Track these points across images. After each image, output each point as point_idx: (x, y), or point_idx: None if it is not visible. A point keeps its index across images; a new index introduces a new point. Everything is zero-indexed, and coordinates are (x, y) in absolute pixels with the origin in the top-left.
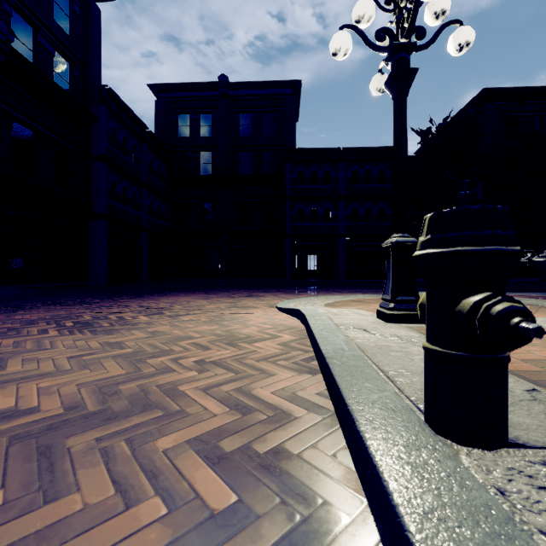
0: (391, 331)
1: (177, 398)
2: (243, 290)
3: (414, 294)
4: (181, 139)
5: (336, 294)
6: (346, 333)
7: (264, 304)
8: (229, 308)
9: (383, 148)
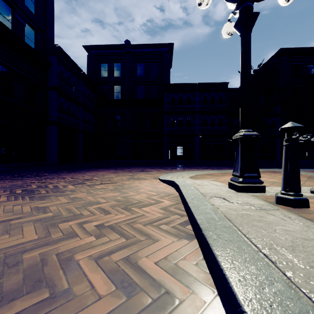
0: (243, 199)
1: (70, 271)
2: (138, 167)
3: (256, 172)
4: (102, 78)
5: (195, 170)
6: (211, 201)
7: (151, 177)
8: (129, 179)
9: (222, 83)
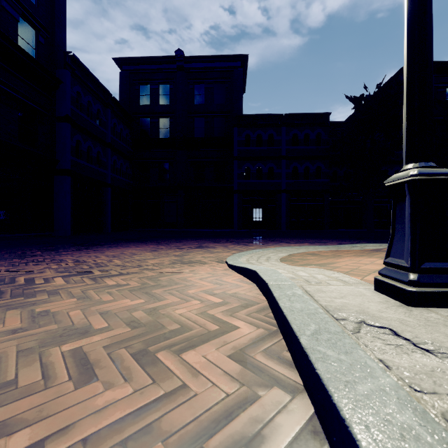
0: None
1: None
2: (195, 240)
3: None
4: (142, 106)
5: (285, 245)
6: (369, 346)
7: (213, 258)
8: (173, 264)
9: (320, 114)
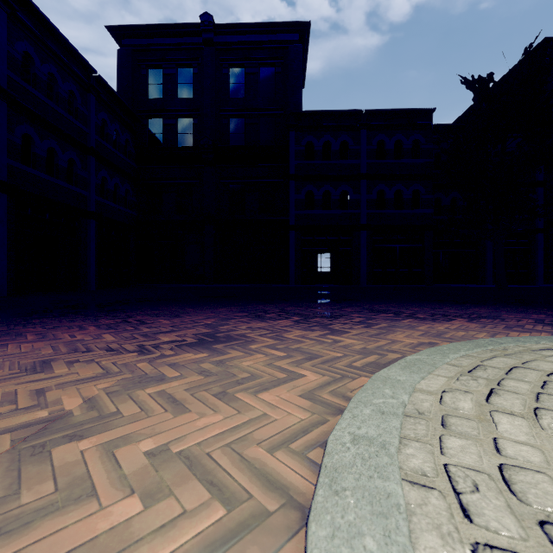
0: None
1: None
2: (214, 309)
3: None
4: (152, 101)
5: (426, 329)
6: None
7: (198, 518)
8: None
9: (419, 111)
